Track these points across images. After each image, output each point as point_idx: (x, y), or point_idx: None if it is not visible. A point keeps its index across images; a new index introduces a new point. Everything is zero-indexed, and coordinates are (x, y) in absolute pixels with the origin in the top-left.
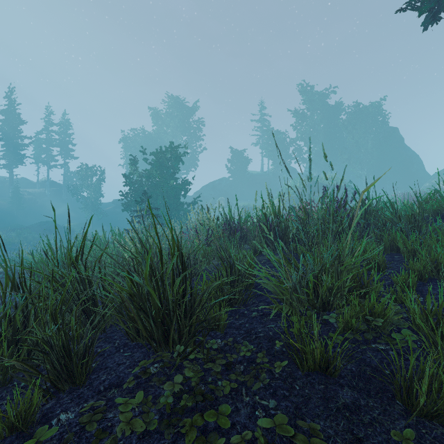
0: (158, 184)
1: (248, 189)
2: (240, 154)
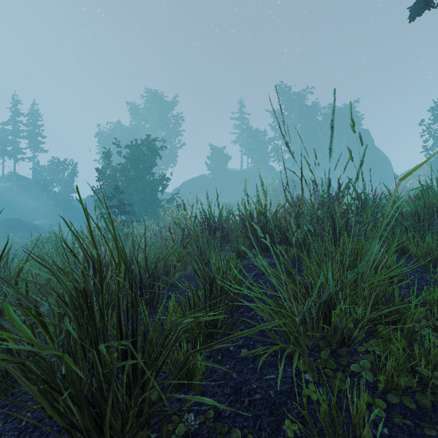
0: (133, 179)
1: (228, 186)
2: (220, 151)
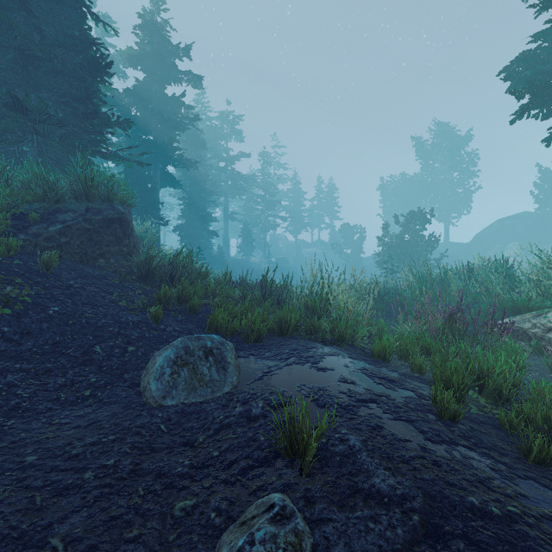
0: (406, 244)
1: None
2: None
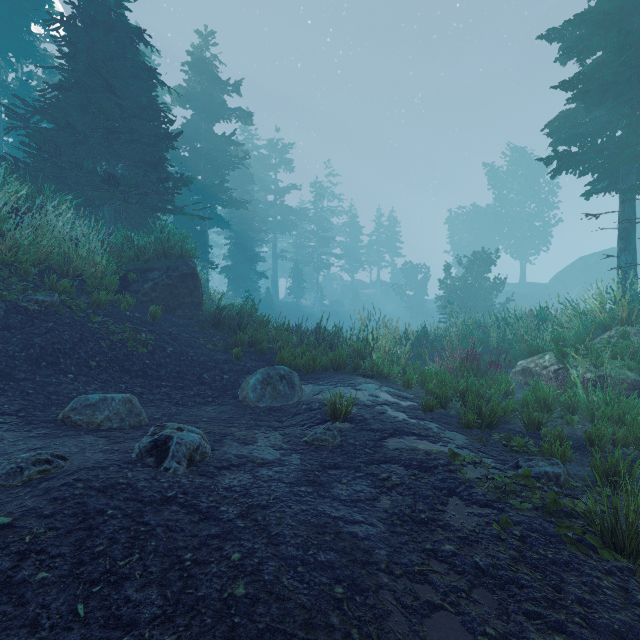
0: (470, 287)
1: None
2: None
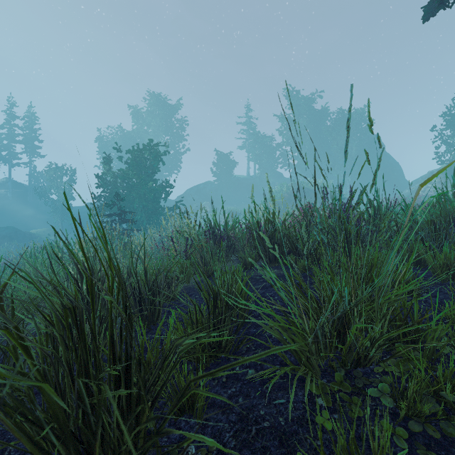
0: (135, 185)
1: (234, 193)
2: (226, 157)
